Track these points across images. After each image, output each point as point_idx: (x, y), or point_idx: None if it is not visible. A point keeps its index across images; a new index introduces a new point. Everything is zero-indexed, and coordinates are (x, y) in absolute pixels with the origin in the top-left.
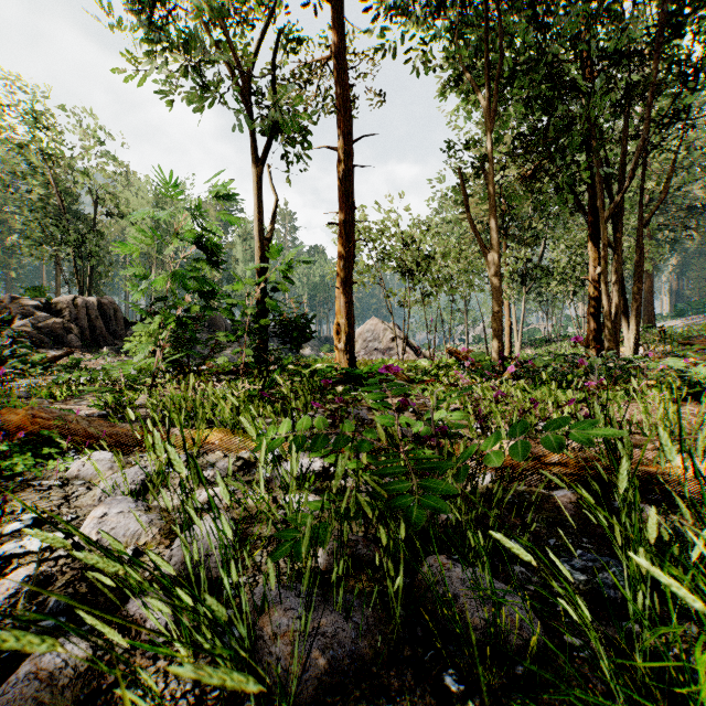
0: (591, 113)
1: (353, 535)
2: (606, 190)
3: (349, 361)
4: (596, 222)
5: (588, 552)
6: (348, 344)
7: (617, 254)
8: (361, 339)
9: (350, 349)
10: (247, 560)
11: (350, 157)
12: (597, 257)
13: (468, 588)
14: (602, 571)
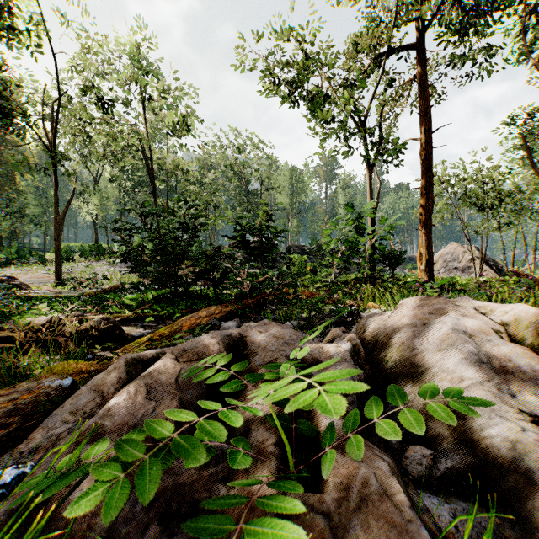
0: None
1: None
2: None
3: (428, 277)
4: None
5: None
6: (427, 266)
7: None
8: (441, 260)
9: (429, 269)
10: None
11: (429, 144)
12: None
13: None
14: None
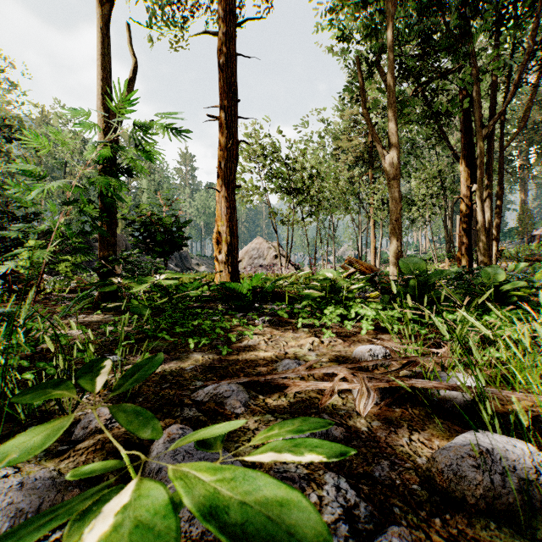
0: None
1: None
2: None
3: (230, 274)
4: (468, 143)
5: None
6: (229, 255)
7: (489, 173)
8: (247, 256)
9: (232, 260)
10: None
11: (232, 40)
12: (469, 177)
13: None
14: None
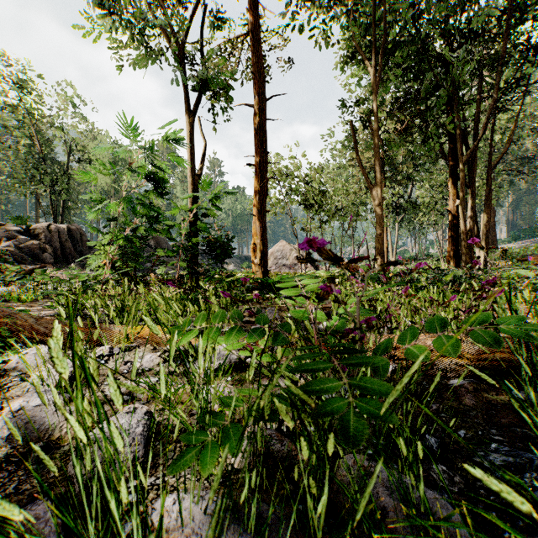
0: (454, 76)
1: (267, 429)
2: (462, 140)
3: (263, 273)
4: (455, 165)
5: (501, 445)
6: (262, 260)
7: (471, 190)
8: (272, 257)
9: (264, 263)
10: (142, 476)
11: (264, 112)
12: (456, 193)
13: (396, 500)
14: (528, 471)
